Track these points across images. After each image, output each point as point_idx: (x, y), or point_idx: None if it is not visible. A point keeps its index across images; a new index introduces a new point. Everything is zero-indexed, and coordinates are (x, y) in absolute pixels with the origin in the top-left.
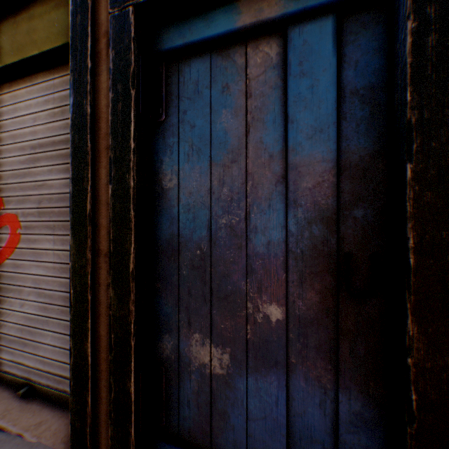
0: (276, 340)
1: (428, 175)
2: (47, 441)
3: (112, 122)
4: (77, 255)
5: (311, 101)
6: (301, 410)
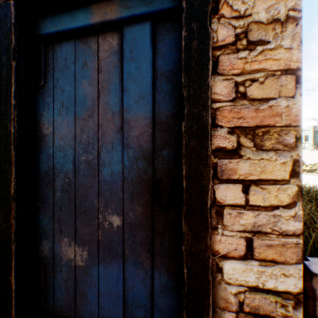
0: (117, 239)
1: (193, 130)
2: None
3: None
4: None
5: (137, 77)
6: (132, 285)
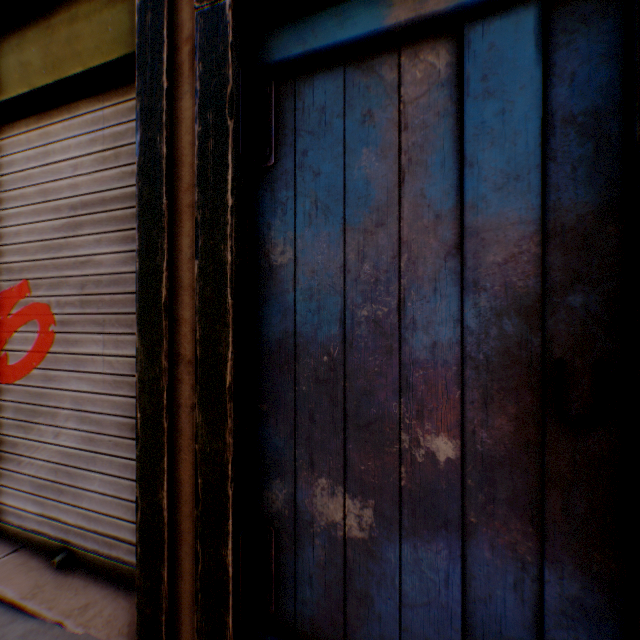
0: (446, 489)
1: None
2: (98, 633)
3: (199, 168)
4: (146, 362)
5: (500, 134)
6: (485, 592)
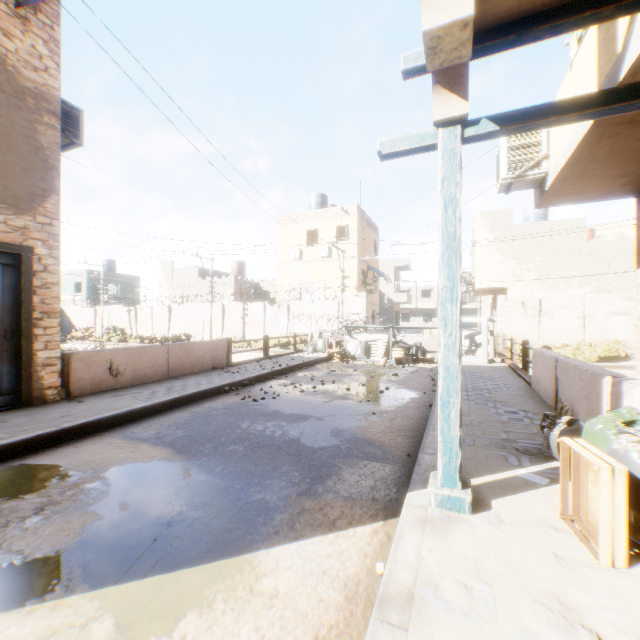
0: None
1: (29, 312)
2: None
3: None
4: None
5: None
6: None
